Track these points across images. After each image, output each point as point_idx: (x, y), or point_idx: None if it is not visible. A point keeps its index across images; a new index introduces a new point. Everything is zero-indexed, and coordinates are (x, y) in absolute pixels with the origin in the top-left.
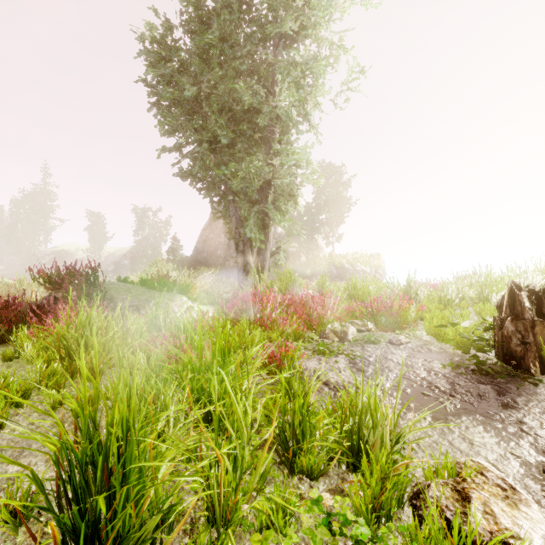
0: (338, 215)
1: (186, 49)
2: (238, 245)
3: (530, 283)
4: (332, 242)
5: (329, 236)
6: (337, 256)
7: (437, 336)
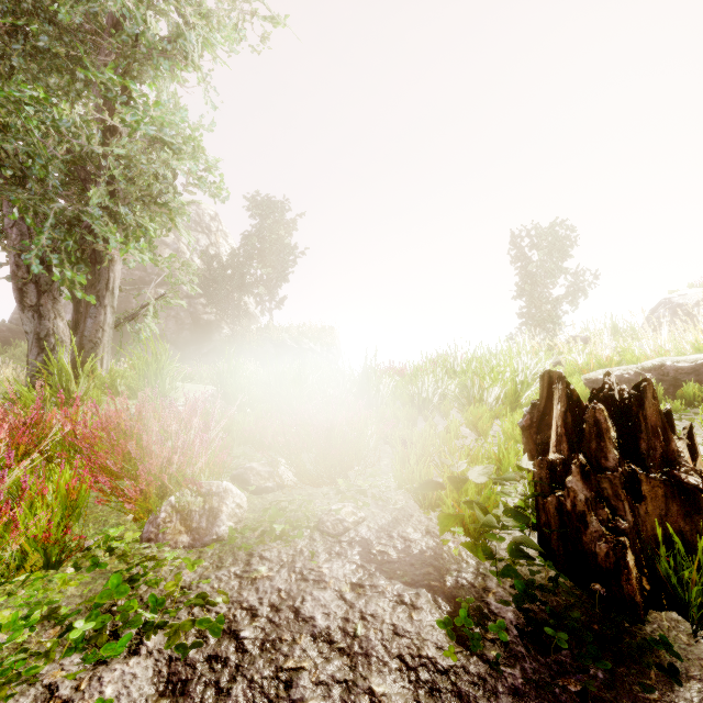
0: (279, 271)
1: None
2: (22, 293)
3: (604, 382)
4: (270, 308)
5: (267, 300)
6: (277, 329)
7: (418, 496)
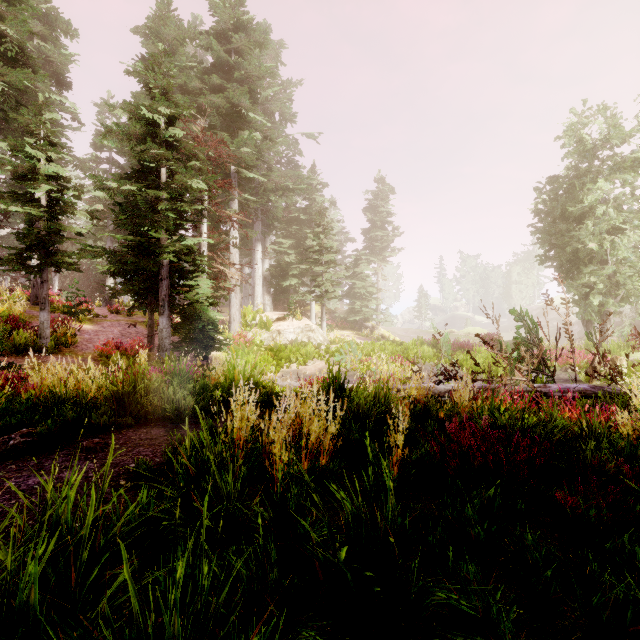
0: None
1: (554, 211)
2: (583, 322)
3: None
4: None
5: None
6: None
7: None
